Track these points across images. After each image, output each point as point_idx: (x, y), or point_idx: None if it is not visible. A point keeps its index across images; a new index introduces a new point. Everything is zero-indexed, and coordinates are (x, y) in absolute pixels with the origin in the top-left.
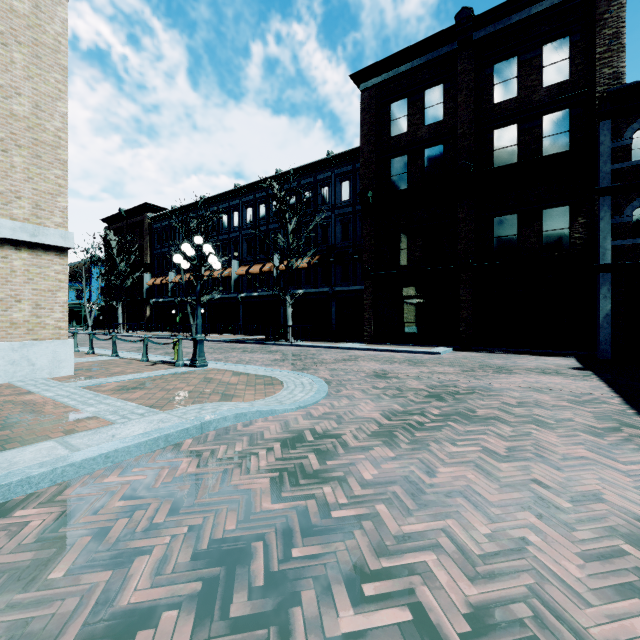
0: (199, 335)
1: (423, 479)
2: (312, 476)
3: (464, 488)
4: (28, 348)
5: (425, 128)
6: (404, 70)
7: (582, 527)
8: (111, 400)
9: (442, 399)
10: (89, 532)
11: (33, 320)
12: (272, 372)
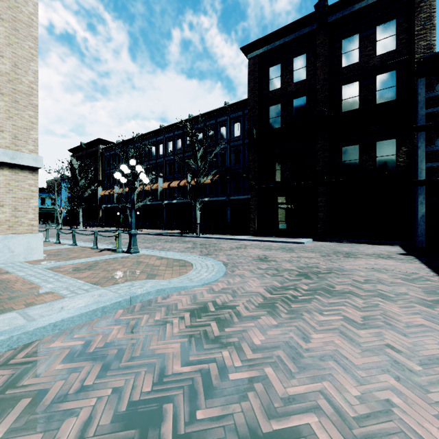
0: (133, 230)
1: (300, 344)
2: (213, 341)
3: (333, 352)
4: (9, 240)
5: (293, 85)
6: (278, 44)
7: (434, 389)
8: (66, 278)
9: (309, 277)
10: (30, 394)
11: (12, 219)
12: (185, 257)
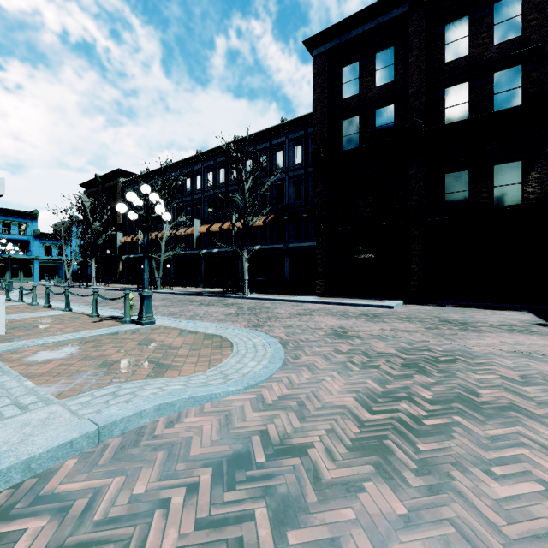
0: (146, 290)
1: None
2: None
3: None
4: None
5: (376, 89)
6: (355, 34)
7: None
8: (7, 377)
9: (424, 370)
10: None
11: None
12: (223, 330)
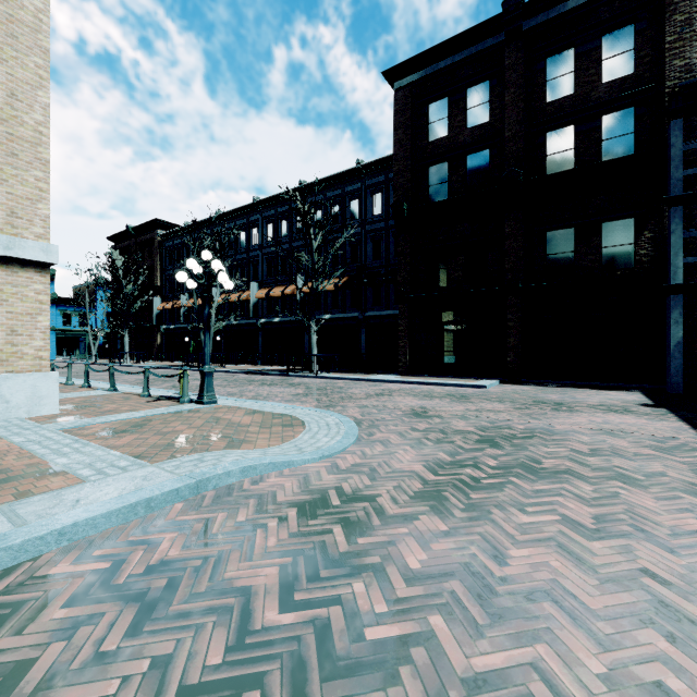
0: (207, 366)
1: (490, 569)
2: (337, 563)
3: (550, 584)
4: (1, 382)
5: (468, 131)
6: (444, 66)
7: None
8: (91, 448)
9: (497, 445)
10: None
11: (7, 349)
12: (292, 410)
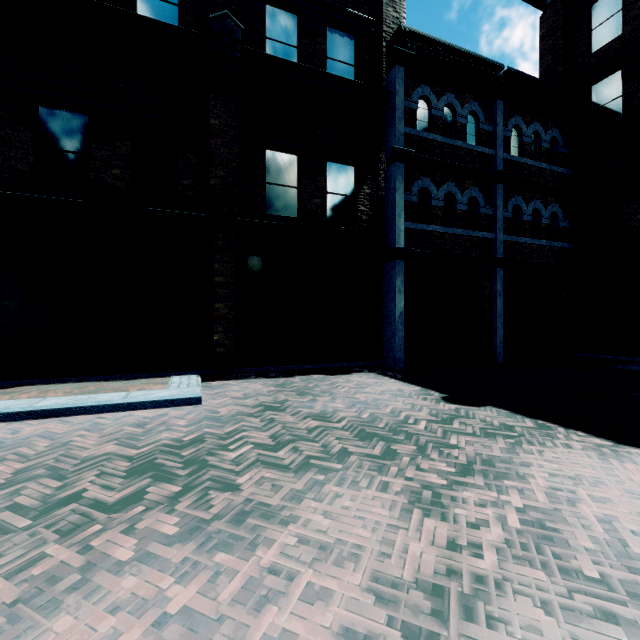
0: None
1: None
2: None
3: None
4: None
5: None
6: None
7: None
8: None
9: None
10: None
11: None
12: None
